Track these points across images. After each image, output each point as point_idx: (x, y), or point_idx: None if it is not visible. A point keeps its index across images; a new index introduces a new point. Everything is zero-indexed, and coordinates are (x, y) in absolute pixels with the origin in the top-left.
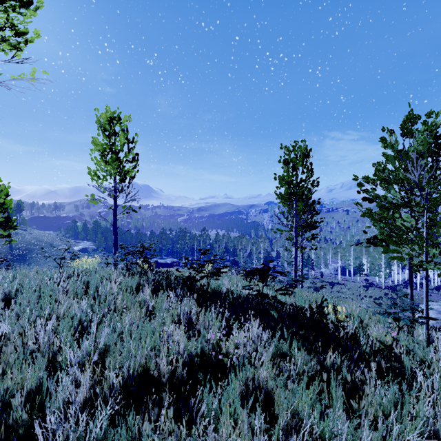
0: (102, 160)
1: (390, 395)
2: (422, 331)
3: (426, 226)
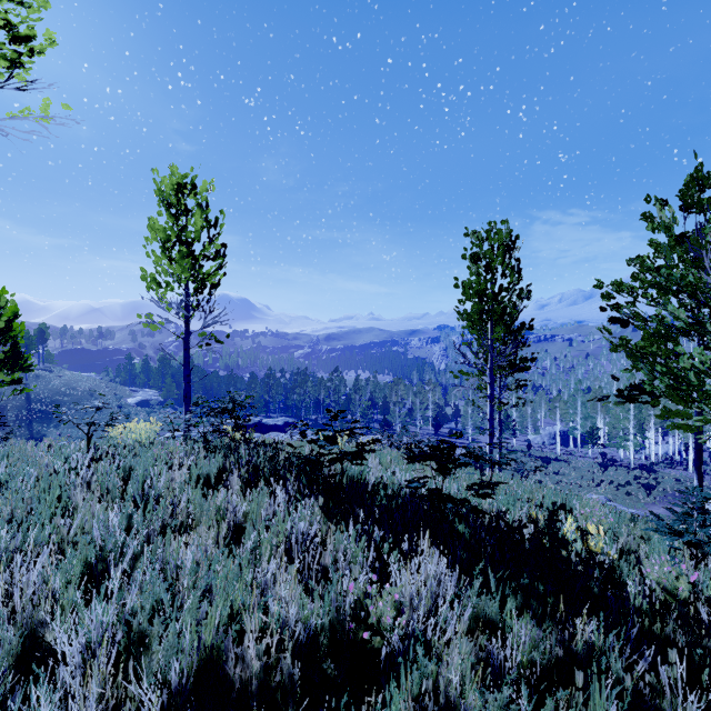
0: (164, 257)
1: None
2: None
3: None
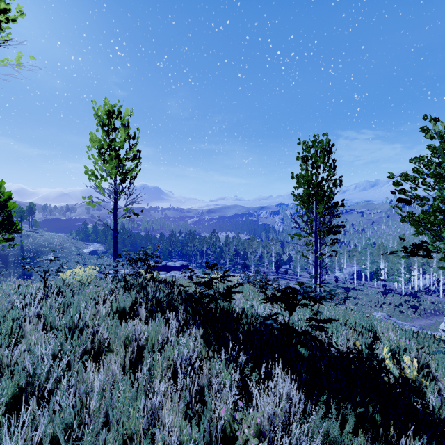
0: (100, 158)
1: None
2: None
3: None
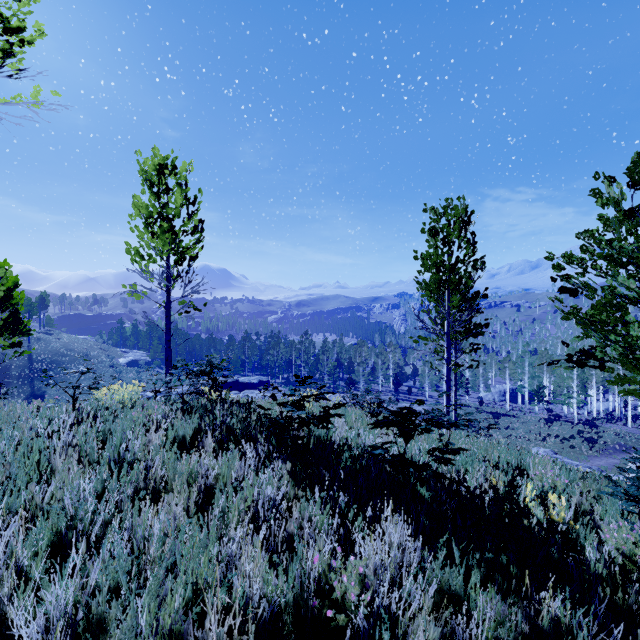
0: (147, 232)
1: None
2: None
3: None
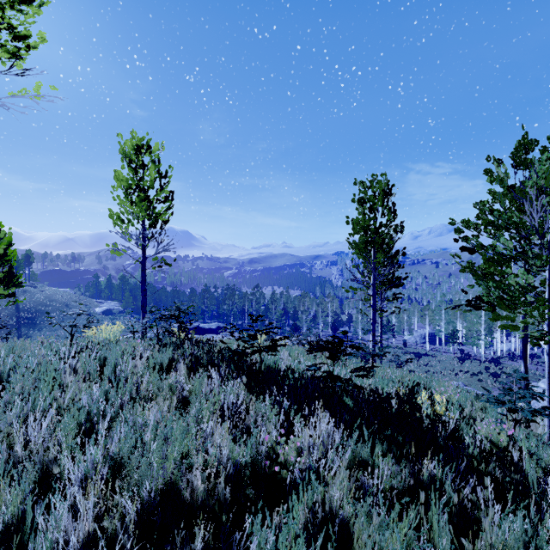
0: (127, 200)
1: (517, 530)
2: (542, 422)
3: (549, 285)
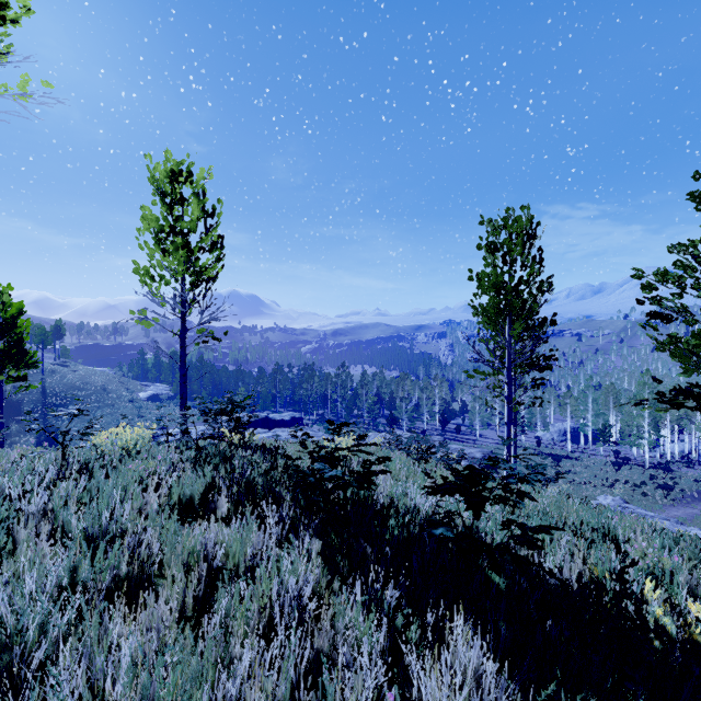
0: (158, 248)
1: None
2: None
3: None
